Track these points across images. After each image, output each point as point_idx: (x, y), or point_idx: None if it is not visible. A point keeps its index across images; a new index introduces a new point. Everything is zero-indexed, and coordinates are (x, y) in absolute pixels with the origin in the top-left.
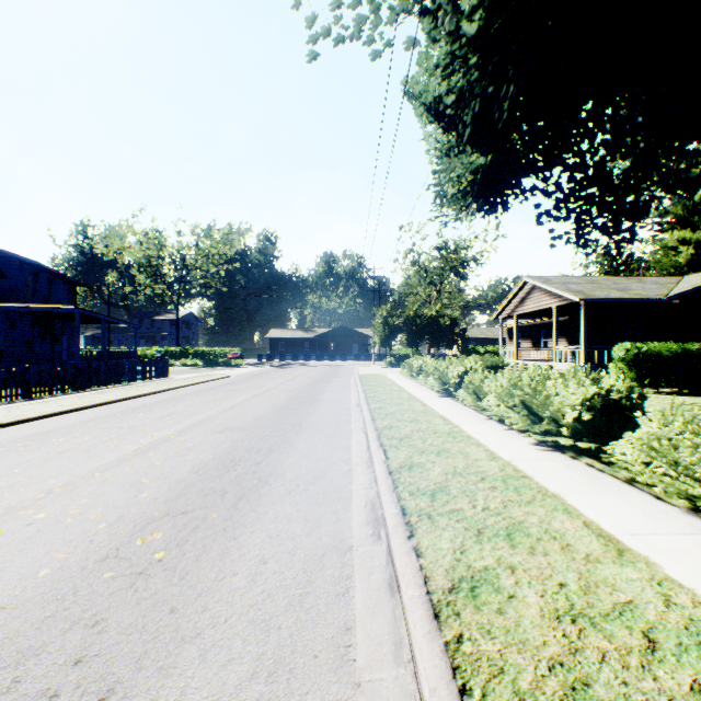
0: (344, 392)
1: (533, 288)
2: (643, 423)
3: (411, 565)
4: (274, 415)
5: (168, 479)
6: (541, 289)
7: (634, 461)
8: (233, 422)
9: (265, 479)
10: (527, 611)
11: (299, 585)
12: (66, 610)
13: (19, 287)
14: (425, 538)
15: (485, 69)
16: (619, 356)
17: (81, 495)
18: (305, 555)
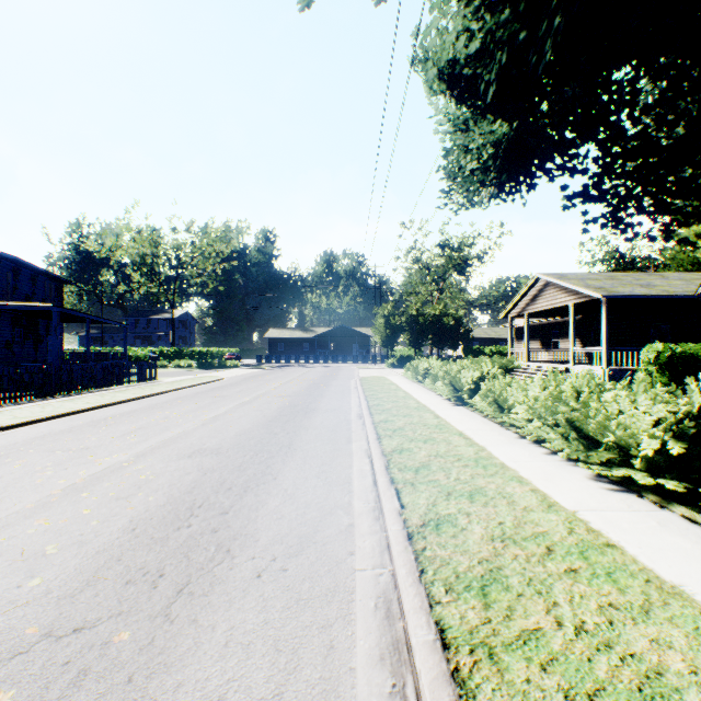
0: (344, 399)
1: (547, 285)
2: None
3: None
4: (260, 430)
5: (85, 545)
6: (556, 286)
7: None
8: (209, 440)
9: (227, 545)
10: None
11: None
12: None
13: None
14: None
15: (516, 9)
16: (649, 358)
17: None
18: None
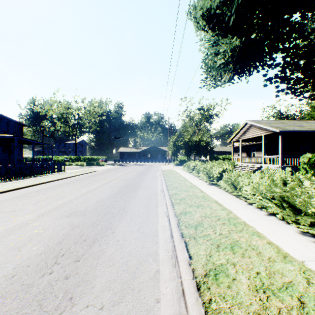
0: (154, 181)
1: (251, 126)
2: None
3: None
4: (109, 199)
5: None
6: (255, 126)
7: None
8: (81, 205)
9: (71, 292)
10: None
11: None
12: None
13: None
14: None
15: None
16: (304, 161)
17: None
18: None
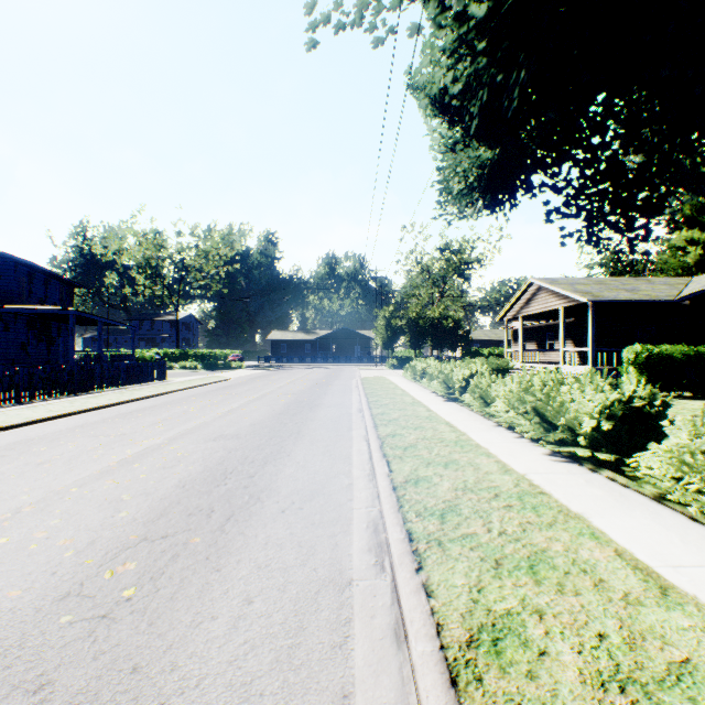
0: (345, 396)
1: (539, 289)
2: (672, 434)
3: (420, 609)
4: (271, 421)
5: (150, 495)
6: (547, 290)
7: (663, 476)
8: (228, 429)
9: (257, 495)
10: (564, 675)
11: (288, 633)
12: (6, 670)
13: (13, 288)
14: (436, 571)
15: (494, 56)
16: (629, 359)
17: (52, 515)
18: (297, 592)
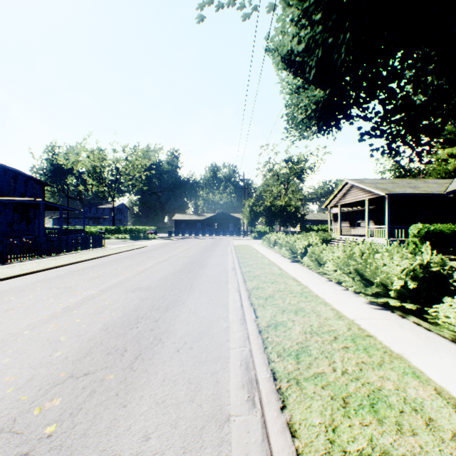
0: (223, 258)
1: (352, 187)
2: None
3: (287, 450)
4: (173, 277)
5: (81, 336)
6: (357, 187)
7: None
8: (143, 282)
9: (159, 336)
10: None
11: None
12: None
13: (3, 186)
14: (296, 410)
15: (326, 25)
16: (414, 233)
17: (5, 354)
18: (185, 429)
